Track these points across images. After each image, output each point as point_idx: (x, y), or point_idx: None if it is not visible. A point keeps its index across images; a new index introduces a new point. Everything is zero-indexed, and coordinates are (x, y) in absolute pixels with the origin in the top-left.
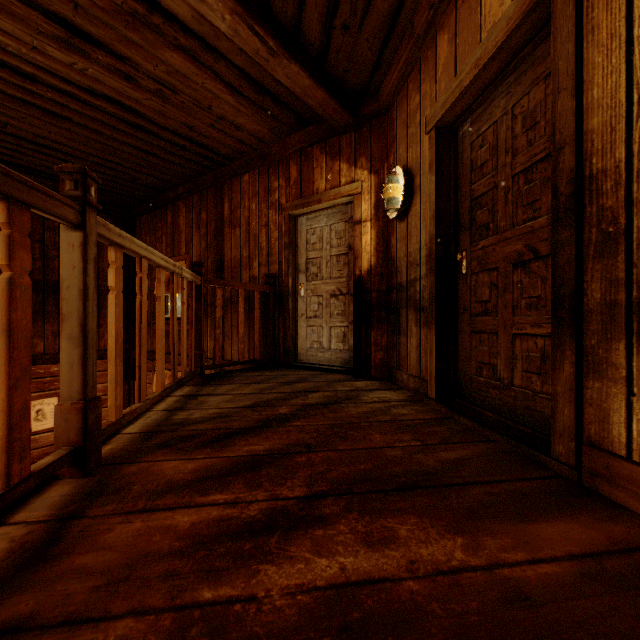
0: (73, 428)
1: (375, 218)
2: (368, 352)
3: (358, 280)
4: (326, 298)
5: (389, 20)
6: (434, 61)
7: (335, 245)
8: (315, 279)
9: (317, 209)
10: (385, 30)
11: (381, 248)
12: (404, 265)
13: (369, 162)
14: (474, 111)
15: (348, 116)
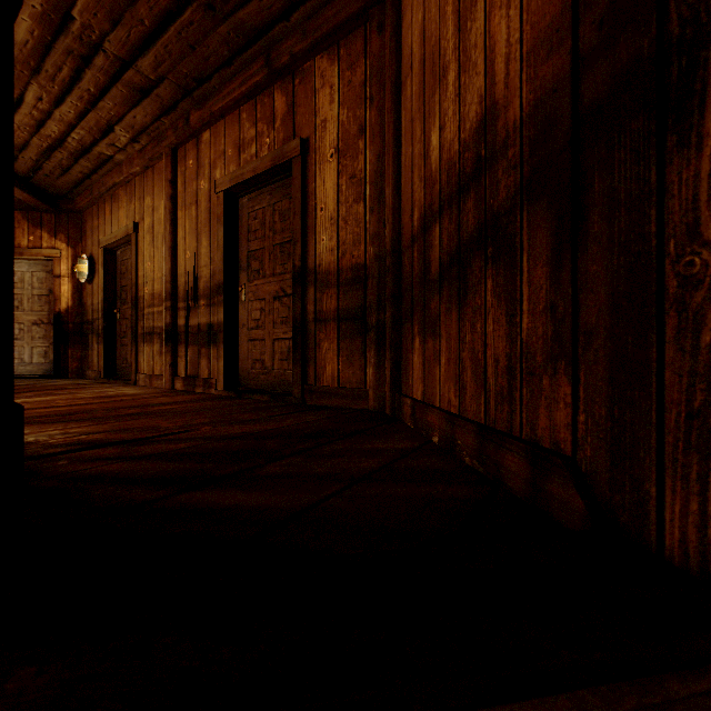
0: None
1: (72, 276)
2: (67, 363)
3: (58, 315)
4: (28, 325)
5: (78, 182)
6: (105, 213)
7: (37, 287)
8: (17, 310)
9: (19, 258)
10: (75, 183)
11: (77, 296)
12: (91, 310)
13: (68, 239)
14: (122, 248)
15: (50, 207)
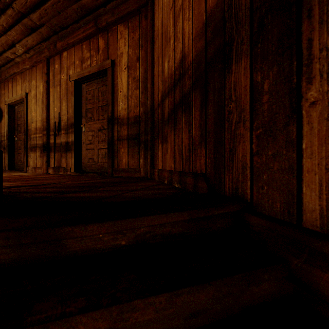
0: None
1: None
2: None
3: None
4: None
5: None
6: (8, 87)
7: None
8: None
9: None
10: None
11: None
12: (0, 136)
13: None
14: (18, 105)
15: None
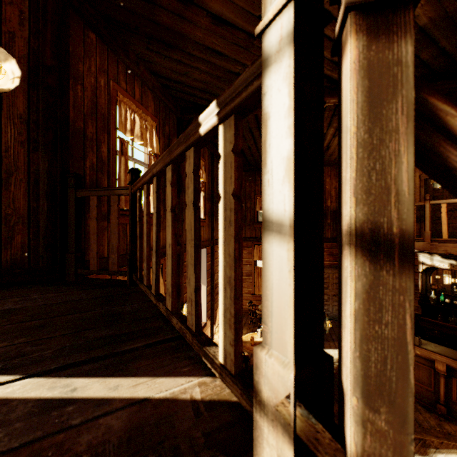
0: (431, 235)
1: None
2: None
3: None
4: None
5: None
6: None
7: None
8: None
9: None
10: None
11: None
12: None
13: None
14: None
15: None
